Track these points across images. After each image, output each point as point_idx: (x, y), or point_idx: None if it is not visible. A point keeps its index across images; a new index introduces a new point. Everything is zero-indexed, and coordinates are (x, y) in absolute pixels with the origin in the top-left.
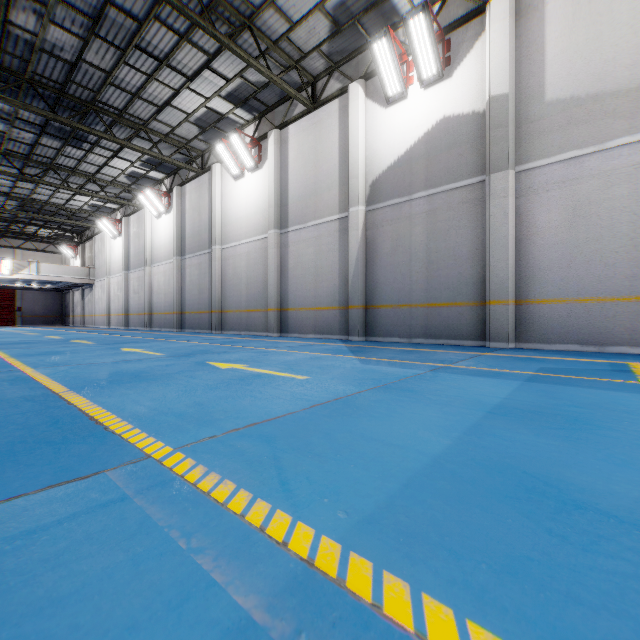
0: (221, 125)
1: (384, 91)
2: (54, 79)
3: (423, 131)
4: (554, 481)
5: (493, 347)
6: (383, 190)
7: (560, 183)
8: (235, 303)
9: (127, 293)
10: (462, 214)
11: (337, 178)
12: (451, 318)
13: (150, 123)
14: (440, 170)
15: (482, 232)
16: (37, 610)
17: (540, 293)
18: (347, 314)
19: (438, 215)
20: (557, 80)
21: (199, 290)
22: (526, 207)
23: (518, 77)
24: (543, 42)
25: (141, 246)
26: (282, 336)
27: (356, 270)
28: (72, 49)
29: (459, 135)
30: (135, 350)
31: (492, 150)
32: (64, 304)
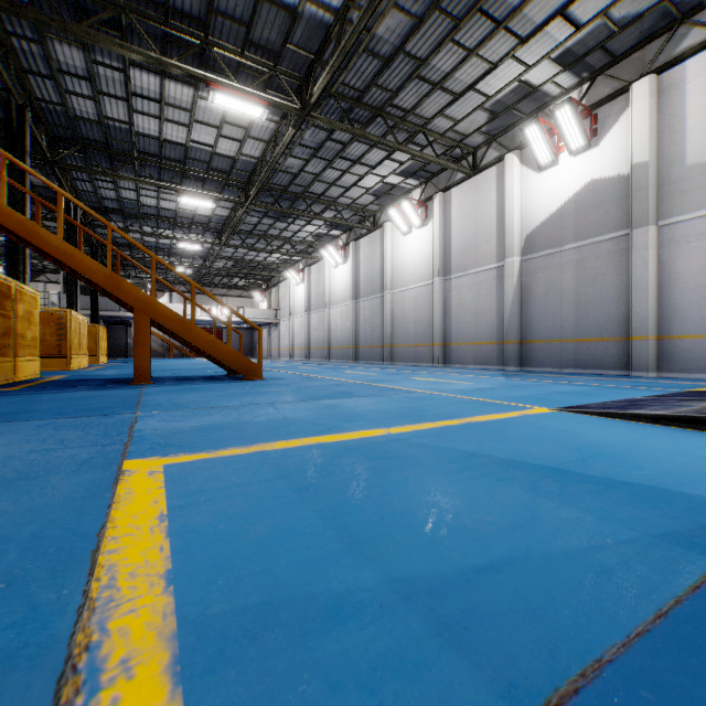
0: (392, 192)
1: (536, 161)
2: (282, 184)
3: (572, 192)
4: (549, 399)
5: (635, 376)
6: (536, 243)
7: (698, 235)
8: (404, 339)
9: (308, 330)
10: (608, 263)
11: (495, 233)
12: (598, 351)
13: (338, 199)
14: (588, 225)
15: (626, 278)
16: (431, 399)
17: (680, 330)
18: (504, 348)
19: (586, 264)
20: (695, 147)
21: (372, 328)
22: (667, 256)
23: (659, 145)
24: (682, 115)
25: (321, 291)
26: (445, 367)
27: (512, 311)
28: (298, 166)
29: (605, 195)
30: (355, 372)
31: (634, 209)
32: (253, 340)
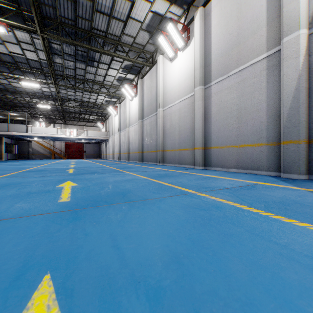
0: (162, 27)
1: None
2: (70, 18)
3: None
4: None
5: None
6: None
7: None
8: (171, 145)
9: (120, 143)
10: None
11: (264, 18)
12: None
13: (122, 38)
14: None
15: None
16: None
17: None
18: (278, 150)
19: None
20: None
21: (151, 138)
22: None
23: None
24: None
25: (125, 117)
26: (206, 169)
27: (294, 101)
28: None
29: None
30: (67, 186)
31: None
32: (100, 149)
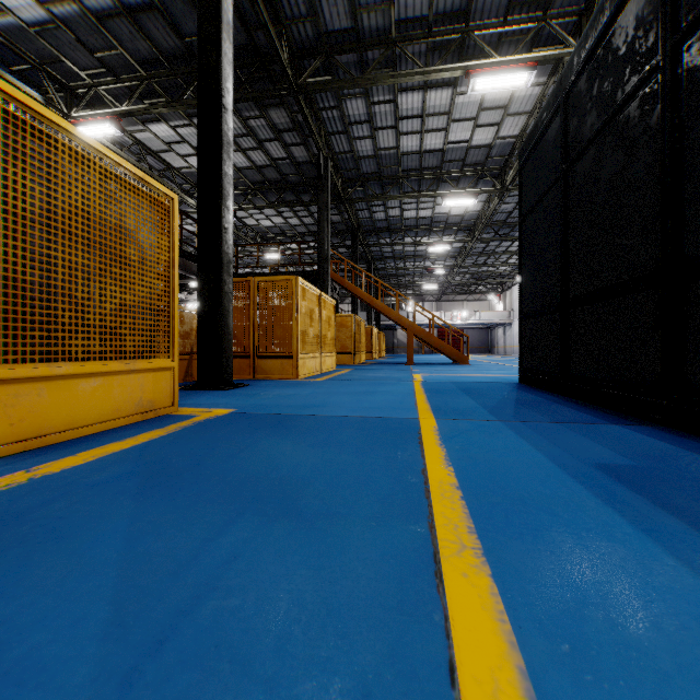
0: None
1: None
2: (500, 220)
3: None
4: None
5: None
6: None
7: None
8: None
9: None
10: None
11: None
12: None
13: None
14: None
15: None
16: None
17: None
18: None
19: None
20: None
21: None
22: None
23: None
24: None
25: None
26: None
27: None
28: (511, 207)
29: None
30: None
31: None
32: (490, 338)
